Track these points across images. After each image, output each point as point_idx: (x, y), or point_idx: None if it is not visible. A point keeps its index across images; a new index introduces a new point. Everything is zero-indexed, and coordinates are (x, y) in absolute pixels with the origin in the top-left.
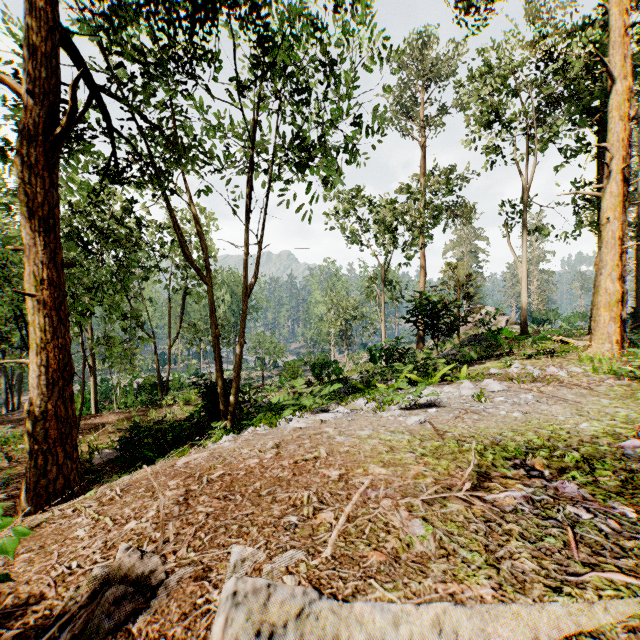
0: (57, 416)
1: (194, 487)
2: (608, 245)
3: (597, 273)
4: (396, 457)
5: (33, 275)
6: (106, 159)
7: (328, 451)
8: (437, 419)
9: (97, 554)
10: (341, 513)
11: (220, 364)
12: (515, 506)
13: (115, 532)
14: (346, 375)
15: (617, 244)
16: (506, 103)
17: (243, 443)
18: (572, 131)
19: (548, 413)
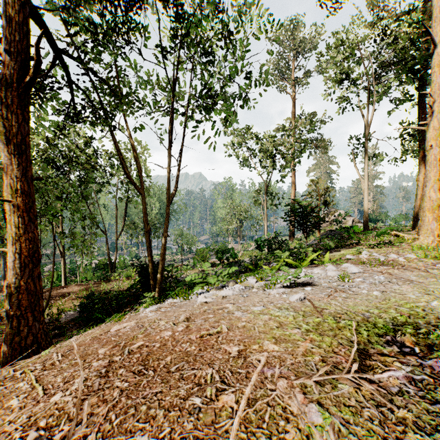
0: (28, 290)
1: (116, 358)
2: (431, 165)
3: (423, 185)
4: (285, 333)
5: (10, 186)
6: (68, 104)
7: (228, 326)
8: (314, 297)
9: (18, 431)
10: (241, 395)
11: (150, 251)
12: (400, 387)
13: (41, 405)
14: (240, 258)
15: (438, 164)
16: (353, 67)
17: (162, 314)
18: (401, 85)
19: (400, 292)
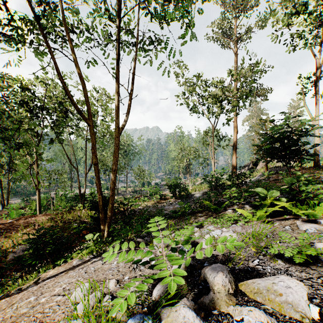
0: None
1: None
2: None
3: None
4: None
5: None
6: None
7: None
8: None
9: None
10: None
11: (99, 185)
12: None
13: None
14: (190, 191)
15: None
16: None
17: None
18: None
19: None
